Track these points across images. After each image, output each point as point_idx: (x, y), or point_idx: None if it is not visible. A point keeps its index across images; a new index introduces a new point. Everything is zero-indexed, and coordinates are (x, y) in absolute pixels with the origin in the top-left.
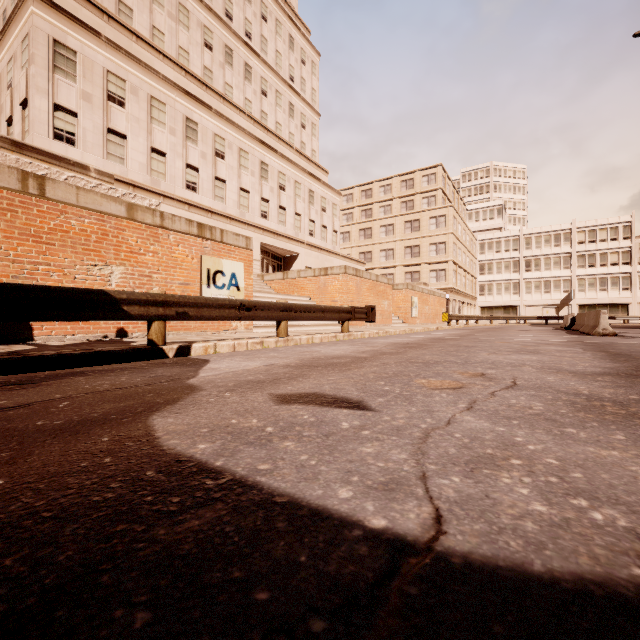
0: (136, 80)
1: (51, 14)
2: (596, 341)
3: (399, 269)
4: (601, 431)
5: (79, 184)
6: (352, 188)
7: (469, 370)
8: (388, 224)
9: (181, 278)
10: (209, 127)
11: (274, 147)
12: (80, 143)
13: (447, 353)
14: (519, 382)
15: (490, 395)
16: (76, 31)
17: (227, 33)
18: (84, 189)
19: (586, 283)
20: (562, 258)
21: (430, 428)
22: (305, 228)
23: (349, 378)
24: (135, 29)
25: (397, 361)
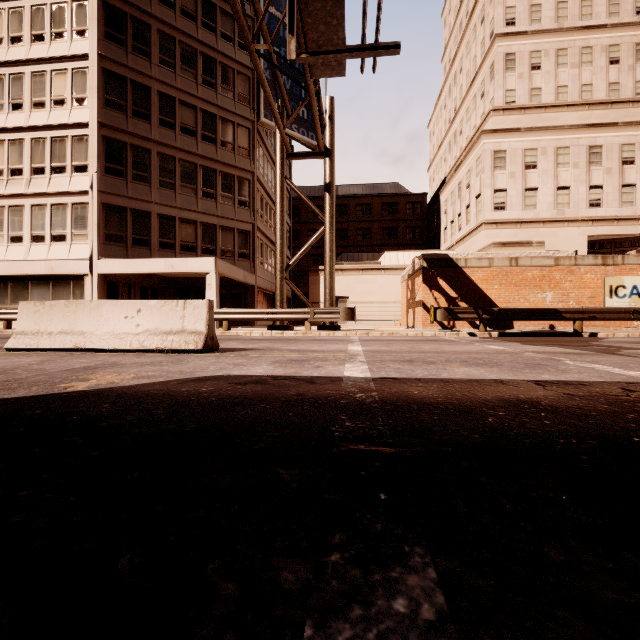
0: (545, 143)
1: (492, 137)
2: None
3: None
4: None
5: (531, 255)
6: None
7: None
8: None
9: (588, 294)
10: (614, 142)
11: None
12: (508, 207)
13: None
14: None
15: None
16: (505, 137)
17: (638, 31)
18: (533, 257)
19: None
20: None
21: None
22: None
23: None
24: (543, 103)
25: None
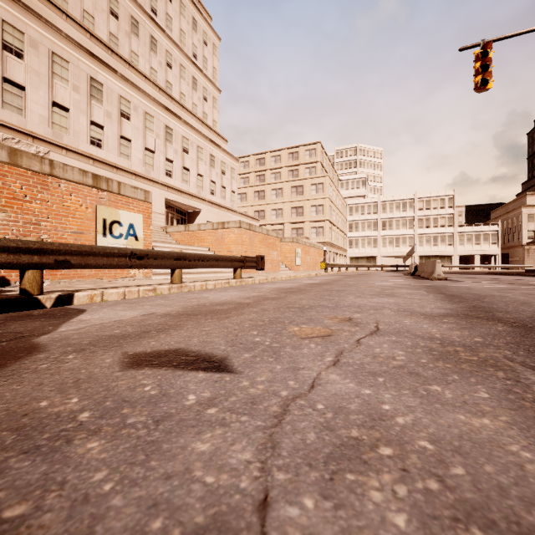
0: (36, 34)
1: None
2: (434, 284)
3: (287, 225)
4: (464, 387)
5: None
6: (248, 156)
7: (338, 314)
8: (278, 188)
9: (74, 227)
10: (114, 89)
11: (178, 114)
12: None
13: (321, 297)
14: (381, 326)
15: (356, 343)
16: None
17: (133, 6)
18: None
19: (424, 240)
20: (408, 220)
21: (291, 396)
22: (207, 187)
23: (223, 328)
24: None
25: (276, 306)
